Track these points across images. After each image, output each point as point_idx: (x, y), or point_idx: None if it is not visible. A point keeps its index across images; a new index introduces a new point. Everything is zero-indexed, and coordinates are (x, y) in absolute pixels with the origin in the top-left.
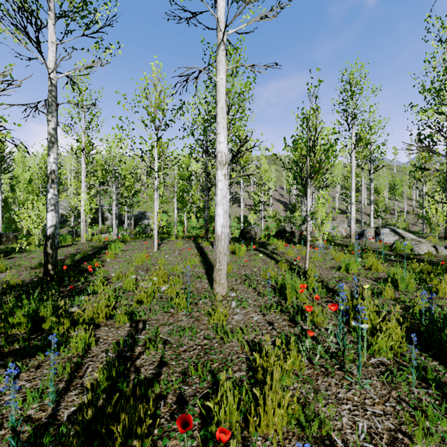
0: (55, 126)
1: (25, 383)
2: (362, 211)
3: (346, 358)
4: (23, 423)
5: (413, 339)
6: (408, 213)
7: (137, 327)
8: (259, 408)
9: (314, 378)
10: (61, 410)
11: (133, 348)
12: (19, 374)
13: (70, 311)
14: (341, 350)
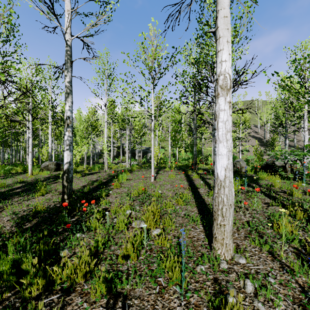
0: (70, 80)
1: None
2: None
3: None
4: None
5: None
6: None
7: (114, 309)
8: None
9: None
10: None
11: None
12: None
13: (61, 254)
14: None
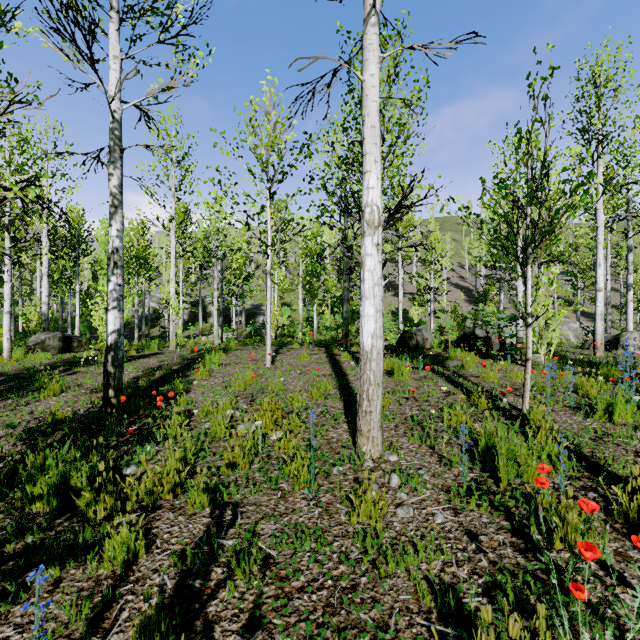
0: (119, 182)
1: (12, 632)
2: (608, 302)
3: None
4: None
5: None
6: None
7: (222, 517)
8: None
9: None
10: None
11: (208, 568)
12: (11, 608)
13: (125, 472)
14: None
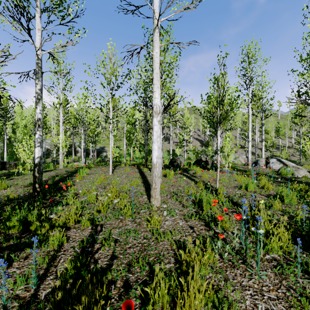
0: (40, 88)
1: (16, 270)
2: (256, 146)
3: (248, 255)
4: (13, 300)
5: (299, 242)
6: (289, 147)
7: (97, 229)
8: (184, 293)
9: (224, 269)
10: (40, 291)
11: (93, 245)
12: (12, 263)
13: (50, 217)
14: (243, 249)
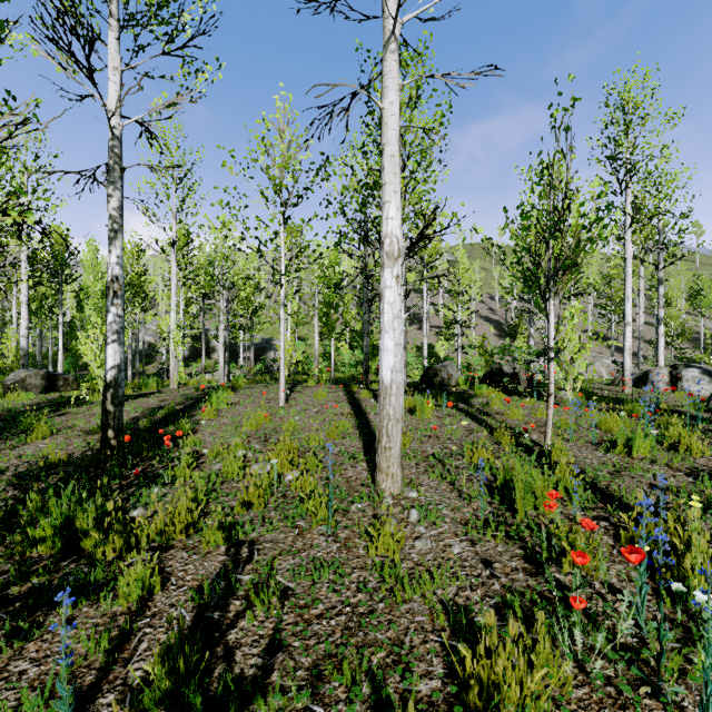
0: (119, 205)
1: (29, 666)
2: (641, 337)
3: (665, 670)
4: None
5: None
6: None
7: (239, 555)
8: None
9: None
10: None
11: (227, 601)
12: (24, 645)
13: (132, 515)
14: (645, 642)
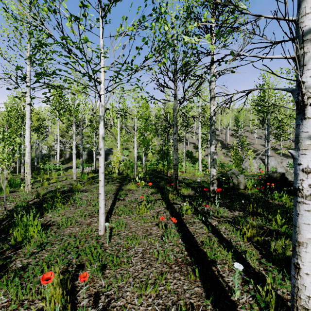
0: None
1: None
2: None
3: None
4: None
5: None
6: None
7: None
8: None
9: None
10: None
11: None
12: None
13: None
14: None
